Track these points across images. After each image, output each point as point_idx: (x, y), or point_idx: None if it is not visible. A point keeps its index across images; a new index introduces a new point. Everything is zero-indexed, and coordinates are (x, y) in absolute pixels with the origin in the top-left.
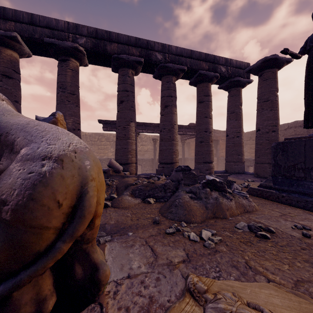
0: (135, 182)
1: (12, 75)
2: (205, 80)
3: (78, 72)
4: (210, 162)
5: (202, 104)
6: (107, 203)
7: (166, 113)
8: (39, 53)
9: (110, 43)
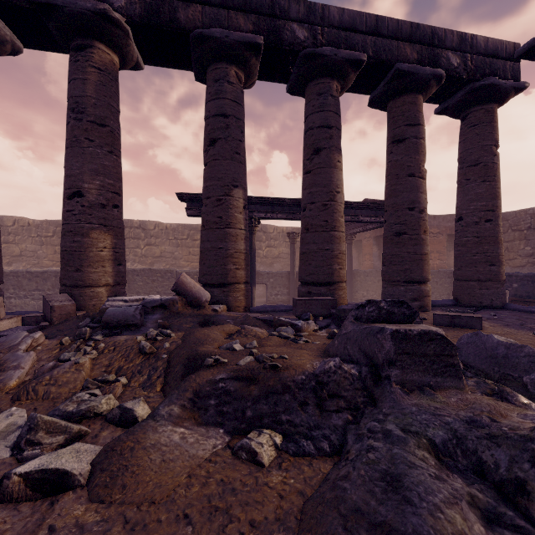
0: (224, 346)
1: None
2: (409, 88)
3: (117, 76)
4: (422, 281)
5: (401, 146)
6: (72, 466)
7: (316, 167)
8: (36, 42)
9: (185, 4)
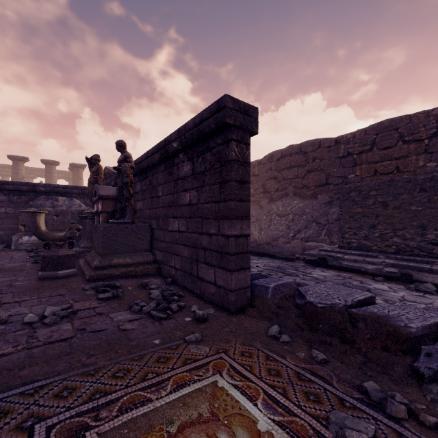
0: None
1: None
2: None
3: None
4: None
5: None
6: None
7: None
8: None
9: None
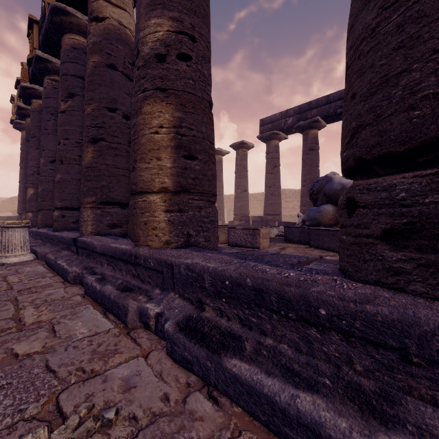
0: None
1: (314, 147)
2: None
3: None
4: None
5: None
6: None
7: None
8: (332, 121)
9: None
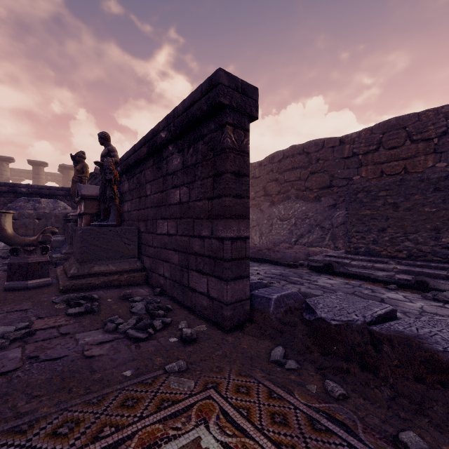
0: None
1: None
2: None
3: None
4: None
5: None
6: None
7: None
8: None
9: None
